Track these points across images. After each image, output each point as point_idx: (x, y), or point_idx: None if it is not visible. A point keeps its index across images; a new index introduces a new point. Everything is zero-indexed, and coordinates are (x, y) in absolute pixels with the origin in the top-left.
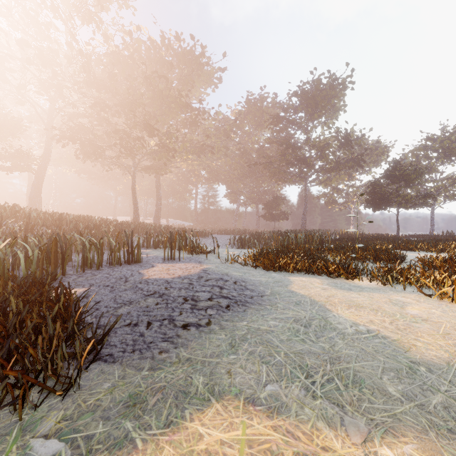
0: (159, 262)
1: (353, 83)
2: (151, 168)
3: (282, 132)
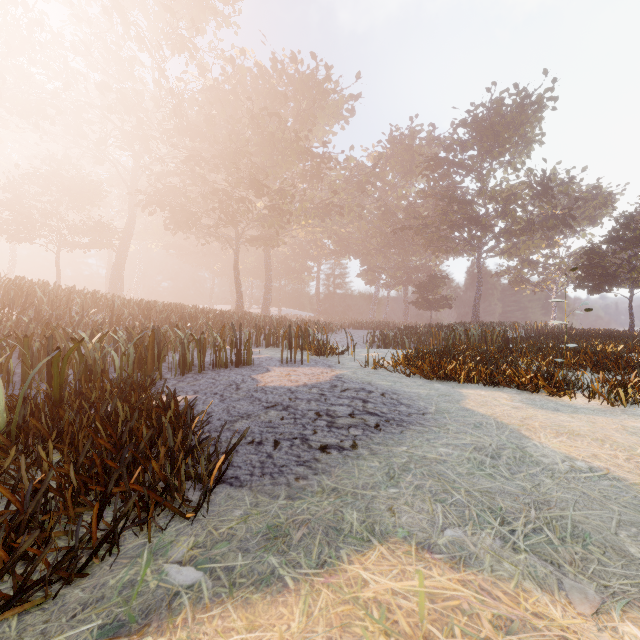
0: (275, 365)
1: (554, 100)
2: (258, 239)
3: (443, 180)
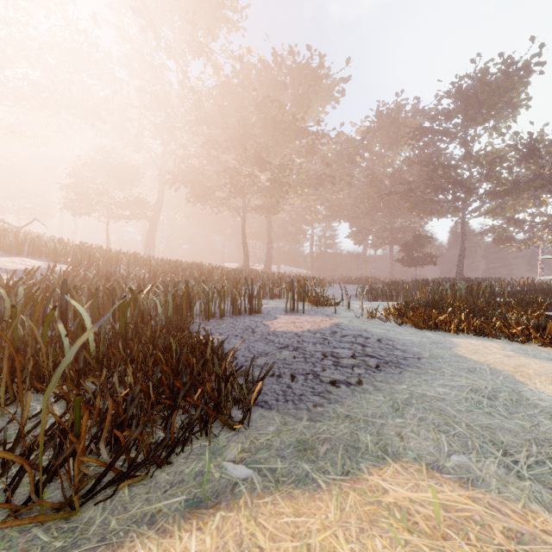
0: (281, 314)
1: (542, 65)
2: (262, 207)
3: (427, 148)
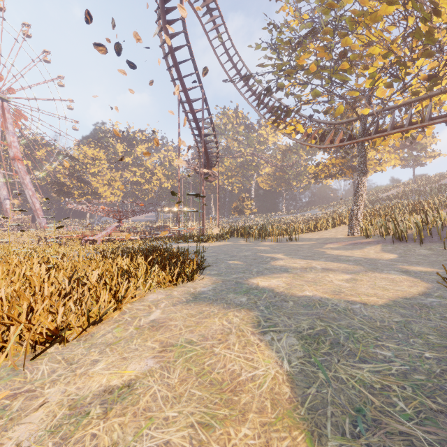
0: None
1: None
2: None
3: None
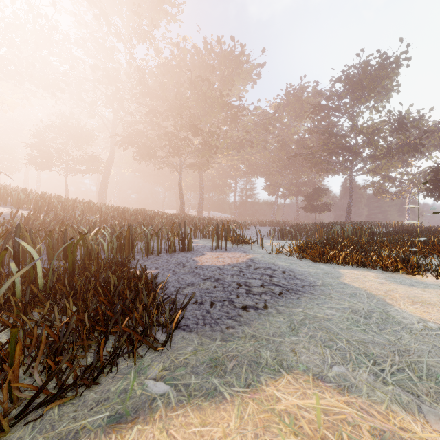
0: (208, 251)
1: (408, 60)
2: (195, 165)
3: (324, 120)
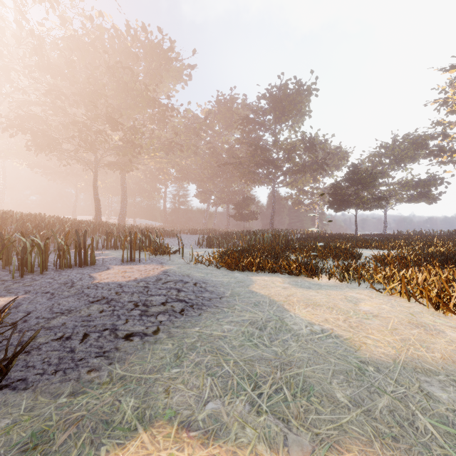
0: (116, 264)
1: (317, 90)
2: (115, 164)
3: (251, 133)
